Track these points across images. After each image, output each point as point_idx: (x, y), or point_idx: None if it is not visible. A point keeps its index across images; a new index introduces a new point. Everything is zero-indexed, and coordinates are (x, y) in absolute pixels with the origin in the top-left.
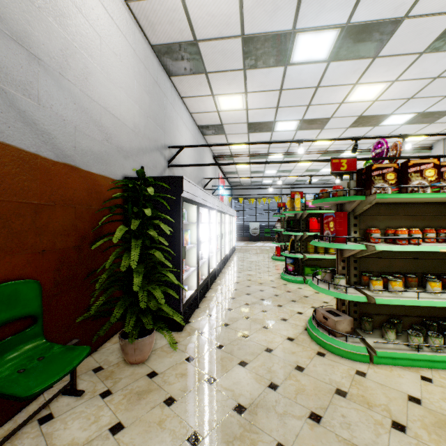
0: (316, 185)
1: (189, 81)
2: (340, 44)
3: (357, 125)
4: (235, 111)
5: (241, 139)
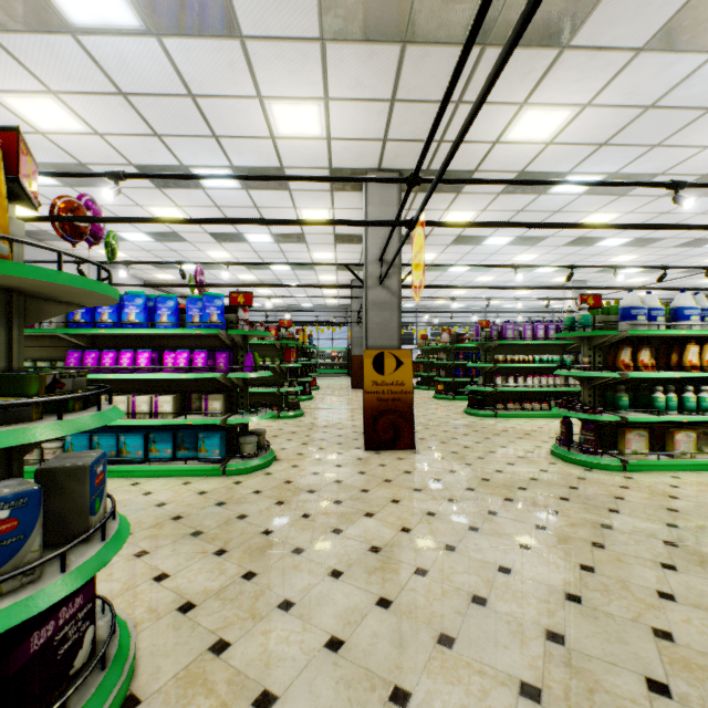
0: (317, 309)
1: (61, 243)
2: (154, 237)
3: (255, 269)
4: (125, 258)
5: (159, 272)
